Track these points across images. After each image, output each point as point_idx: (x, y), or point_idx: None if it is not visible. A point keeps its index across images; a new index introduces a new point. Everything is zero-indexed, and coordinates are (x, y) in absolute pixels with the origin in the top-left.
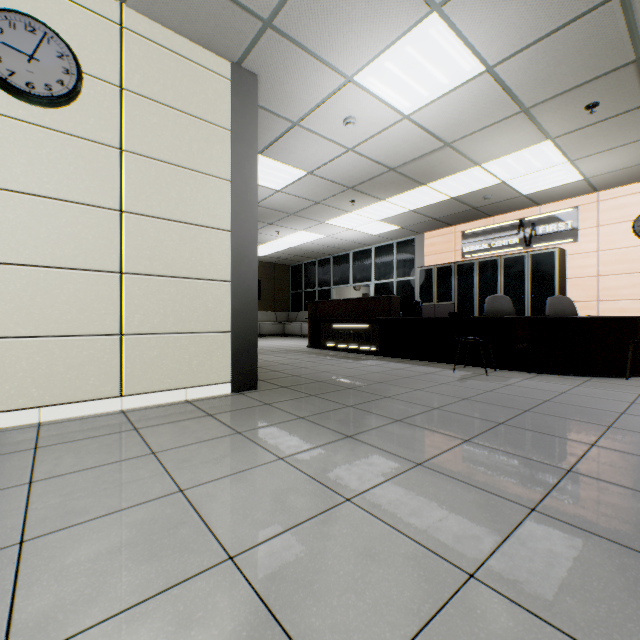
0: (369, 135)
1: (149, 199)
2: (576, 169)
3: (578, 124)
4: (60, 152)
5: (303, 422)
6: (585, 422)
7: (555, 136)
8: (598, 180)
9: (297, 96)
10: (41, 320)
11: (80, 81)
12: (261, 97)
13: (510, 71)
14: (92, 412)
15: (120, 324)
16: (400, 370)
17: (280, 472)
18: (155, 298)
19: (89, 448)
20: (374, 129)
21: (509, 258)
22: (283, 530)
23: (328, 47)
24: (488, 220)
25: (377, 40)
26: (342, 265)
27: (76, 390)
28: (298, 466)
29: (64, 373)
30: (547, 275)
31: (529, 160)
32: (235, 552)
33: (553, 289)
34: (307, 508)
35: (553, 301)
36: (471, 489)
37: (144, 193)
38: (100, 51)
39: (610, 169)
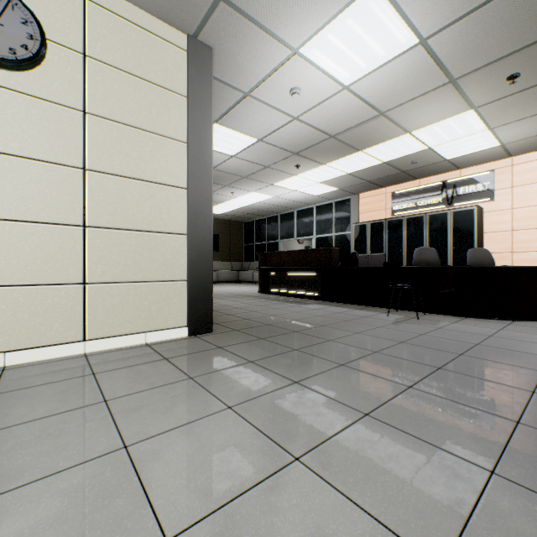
0: (312, 105)
1: (111, 158)
2: (494, 136)
3: (499, 94)
4: (25, 113)
5: (252, 366)
6: (519, 367)
7: (478, 105)
8: (513, 146)
9: (248, 68)
10: (6, 270)
11: (44, 46)
12: (216, 69)
13: (441, 43)
14: (56, 356)
15: (83, 274)
16: (340, 314)
17: (228, 424)
18: (116, 250)
19: (44, 395)
20: (317, 99)
21: (433, 215)
22: (227, 500)
23: (276, 20)
24: (415, 182)
25: (321, 13)
26: (288, 222)
27: (40, 335)
28: (246, 416)
29: (29, 320)
30: (467, 230)
31: (453, 128)
32: (172, 532)
33: (473, 242)
34: (254, 470)
35: (473, 252)
36: (423, 445)
37: (106, 153)
38: (64, 20)
39: (524, 136)
